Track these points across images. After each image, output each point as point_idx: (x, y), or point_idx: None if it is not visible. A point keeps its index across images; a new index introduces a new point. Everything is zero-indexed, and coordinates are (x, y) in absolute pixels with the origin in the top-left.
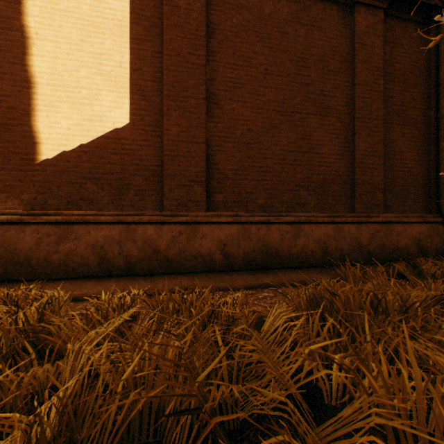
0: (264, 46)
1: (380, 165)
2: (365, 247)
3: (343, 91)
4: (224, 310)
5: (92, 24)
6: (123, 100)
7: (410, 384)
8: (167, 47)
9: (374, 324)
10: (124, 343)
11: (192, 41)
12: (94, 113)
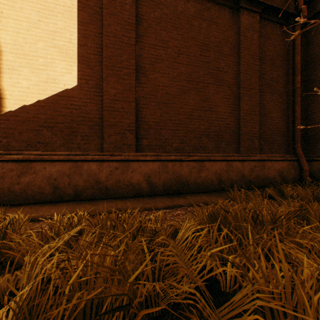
0: (178, 33)
1: (257, 121)
2: (247, 177)
3: (232, 69)
4: (149, 225)
5: (47, 8)
6: (72, 67)
7: (280, 274)
8: (106, 30)
9: (255, 232)
10: (72, 253)
11: (125, 27)
12: (49, 76)
